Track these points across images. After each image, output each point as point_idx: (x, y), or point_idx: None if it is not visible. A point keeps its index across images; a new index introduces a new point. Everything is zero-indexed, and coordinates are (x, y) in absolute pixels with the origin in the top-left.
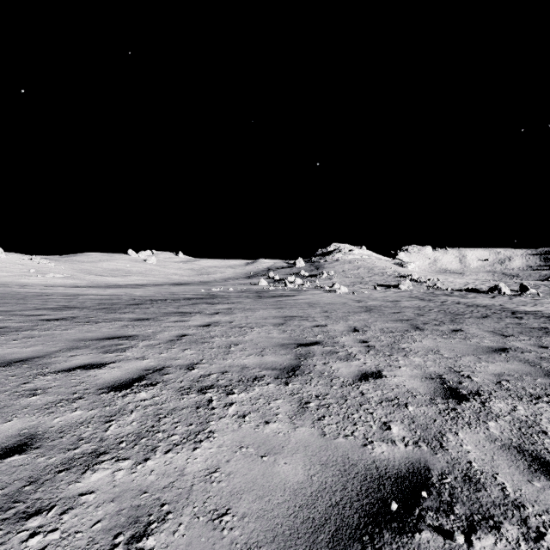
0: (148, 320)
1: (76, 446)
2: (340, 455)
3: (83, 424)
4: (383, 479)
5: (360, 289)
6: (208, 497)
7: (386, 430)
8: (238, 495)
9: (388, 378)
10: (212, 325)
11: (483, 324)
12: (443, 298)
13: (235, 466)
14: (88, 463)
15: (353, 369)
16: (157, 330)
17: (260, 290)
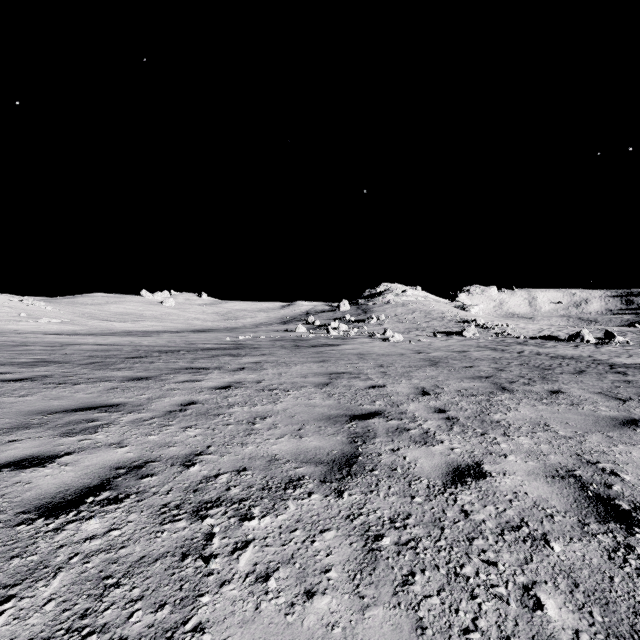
0: (146, 380)
1: None
2: None
3: None
4: None
5: (417, 336)
6: None
7: (535, 612)
8: None
9: (496, 478)
10: (233, 386)
11: (584, 382)
12: (517, 348)
13: None
14: None
15: (438, 460)
16: (155, 395)
17: (298, 337)
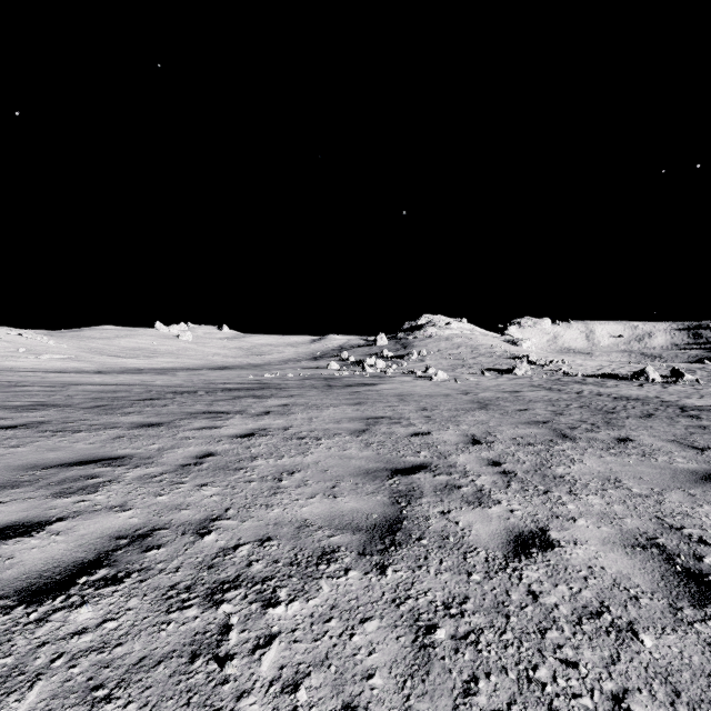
0: (158, 427)
1: None
2: None
3: None
4: None
5: (463, 374)
6: None
7: None
8: None
9: (566, 548)
10: (257, 434)
11: (654, 428)
12: (575, 387)
13: None
14: None
15: (496, 525)
16: (167, 445)
17: (330, 376)
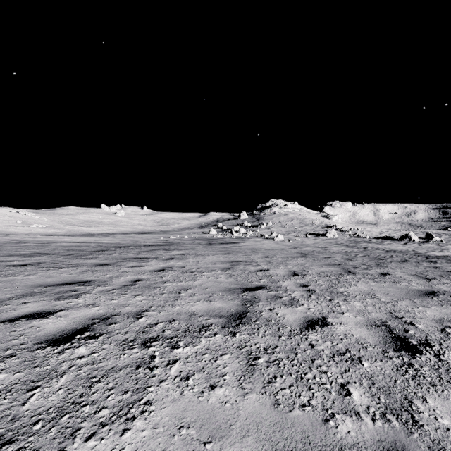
0: (108, 266)
1: None
2: (300, 439)
3: (1, 393)
4: None
5: (294, 237)
6: None
7: (346, 397)
8: None
9: (335, 326)
10: (166, 270)
11: (405, 268)
12: (363, 245)
13: None
14: None
15: (298, 315)
16: (114, 275)
17: (211, 237)
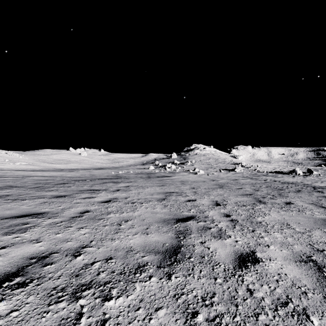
0: (64, 197)
1: None
2: None
3: None
4: None
5: (211, 171)
6: None
7: None
8: None
9: (265, 263)
10: (112, 201)
11: (302, 197)
12: (263, 177)
13: None
14: None
15: (229, 249)
16: (67, 206)
17: (150, 172)
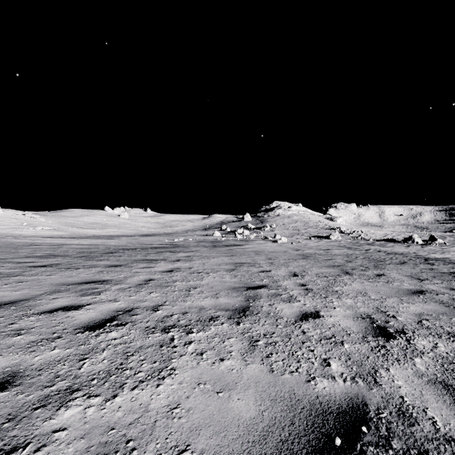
0: (120, 267)
1: (52, 383)
2: (287, 391)
3: (60, 362)
4: (326, 414)
5: (297, 239)
6: (169, 433)
7: (326, 367)
8: (197, 431)
9: (325, 318)
10: (174, 270)
11: (401, 269)
12: (366, 247)
13: (193, 402)
14: (63, 400)
15: (295, 309)
16: (128, 275)
17: (215, 240)
